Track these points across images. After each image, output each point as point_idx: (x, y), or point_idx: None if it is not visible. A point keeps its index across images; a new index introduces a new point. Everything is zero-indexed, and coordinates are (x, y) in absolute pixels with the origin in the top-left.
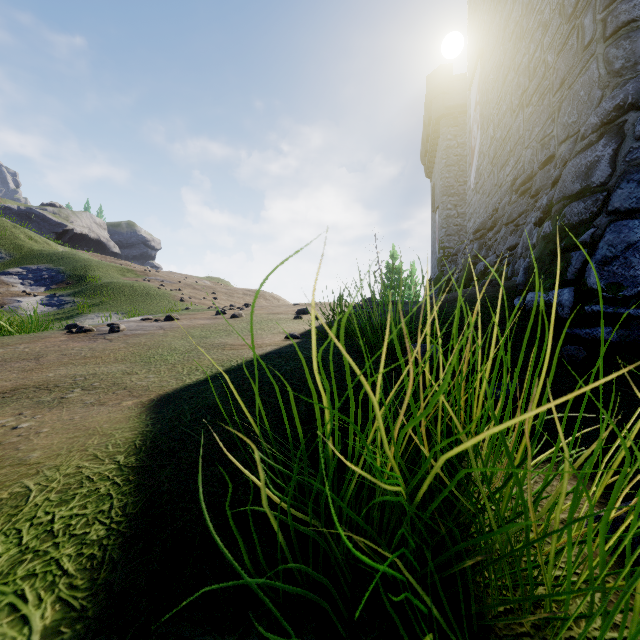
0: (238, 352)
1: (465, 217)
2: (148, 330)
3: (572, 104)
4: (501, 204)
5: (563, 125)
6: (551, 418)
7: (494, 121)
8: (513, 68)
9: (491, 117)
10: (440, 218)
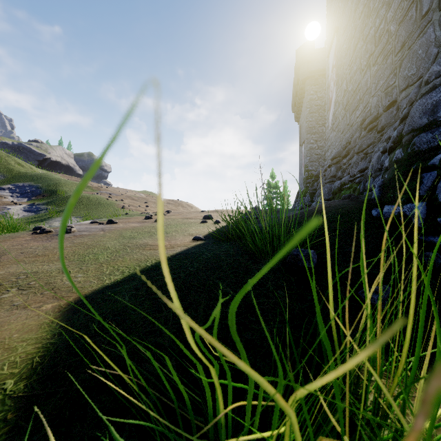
0: (154, 252)
1: (323, 149)
2: (92, 231)
3: (411, 61)
4: (353, 138)
5: (404, 77)
6: (427, 324)
7: (347, 78)
8: (362, 38)
9: (344, 76)
10: (305, 149)
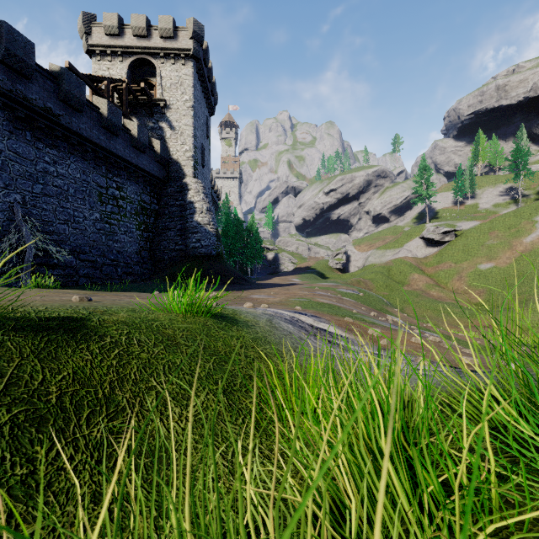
0: None
1: None
2: None
3: None
4: None
5: None
6: None
7: None
8: None
9: None
10: None
